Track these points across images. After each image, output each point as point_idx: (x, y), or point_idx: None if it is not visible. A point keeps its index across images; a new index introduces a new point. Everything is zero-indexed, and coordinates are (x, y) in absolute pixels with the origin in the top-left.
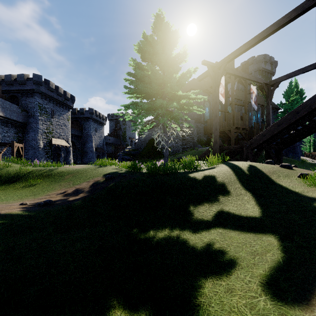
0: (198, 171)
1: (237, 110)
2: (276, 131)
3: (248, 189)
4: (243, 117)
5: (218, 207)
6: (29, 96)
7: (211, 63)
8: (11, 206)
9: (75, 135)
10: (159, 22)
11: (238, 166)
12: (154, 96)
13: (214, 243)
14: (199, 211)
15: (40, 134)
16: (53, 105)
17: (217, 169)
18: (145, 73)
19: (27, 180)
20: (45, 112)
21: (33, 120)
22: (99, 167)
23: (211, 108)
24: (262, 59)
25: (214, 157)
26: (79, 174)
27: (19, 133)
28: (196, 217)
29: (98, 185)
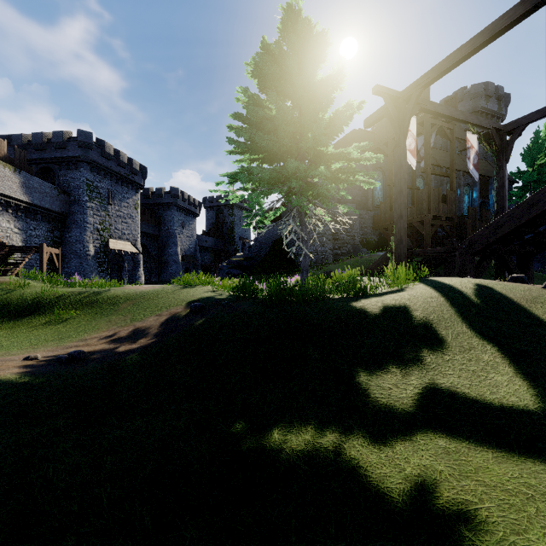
0: (370, 296)
1: (434, 185)
2: (526, 218)
3: (487, 337)
4: (446, 197)
5: (424, 376)
6: (72, 168)
7: (390, 91)
8: (6, 361)
9: (148, 234)
10: (291, 20)
11: (453, 287)
12: (282, 156)
13: (435, 482)
14: (381, 385)
15: (89, 231)
16: (110, 184)
17: (410, 293)
18: (265, 113)
19: (54, 312)
20: (97, 195)
21: (78, 209)
22: (183, 288)
23: (385, 183)
24: (482, 90)
25: (400, 270)
26: (146, 300)
27: (56, 230)
28: (376, 398)
29: (175, 323)
